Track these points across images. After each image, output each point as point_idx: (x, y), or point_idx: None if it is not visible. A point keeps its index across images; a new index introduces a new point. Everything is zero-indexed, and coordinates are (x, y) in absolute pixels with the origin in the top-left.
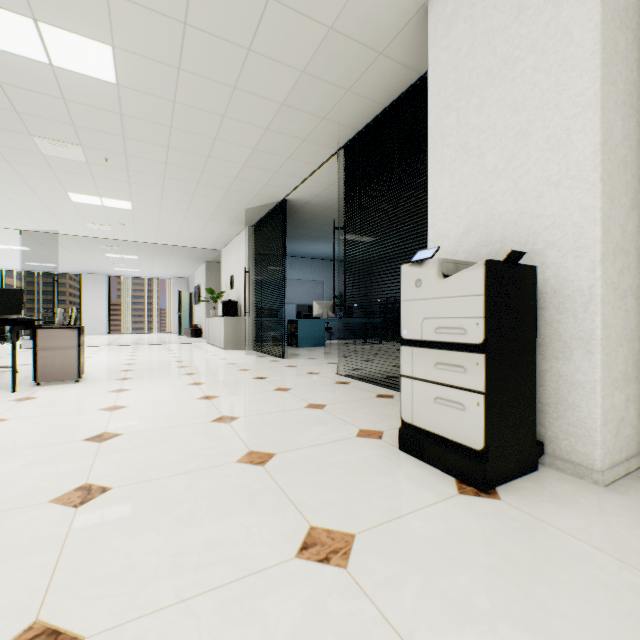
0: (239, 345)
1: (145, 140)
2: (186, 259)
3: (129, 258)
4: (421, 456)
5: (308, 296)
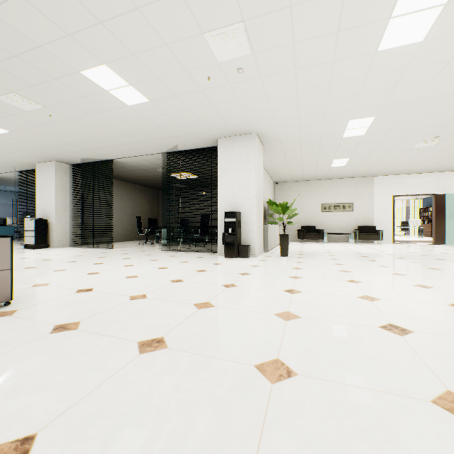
0: None
1: None
2: None
3: None
4: (27, 248)
5: (4, 213)
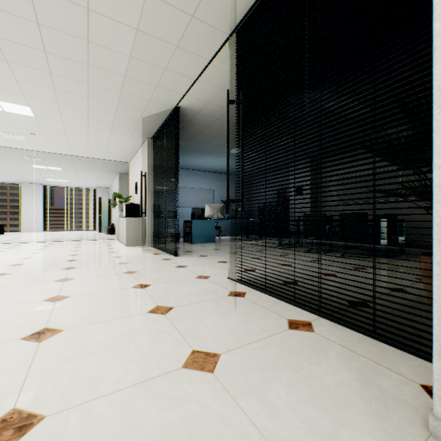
0: (140, 242)
1: (5, 9)
2: (102, 171)
3: (54, 169)
4: None
5: (201, 201)
